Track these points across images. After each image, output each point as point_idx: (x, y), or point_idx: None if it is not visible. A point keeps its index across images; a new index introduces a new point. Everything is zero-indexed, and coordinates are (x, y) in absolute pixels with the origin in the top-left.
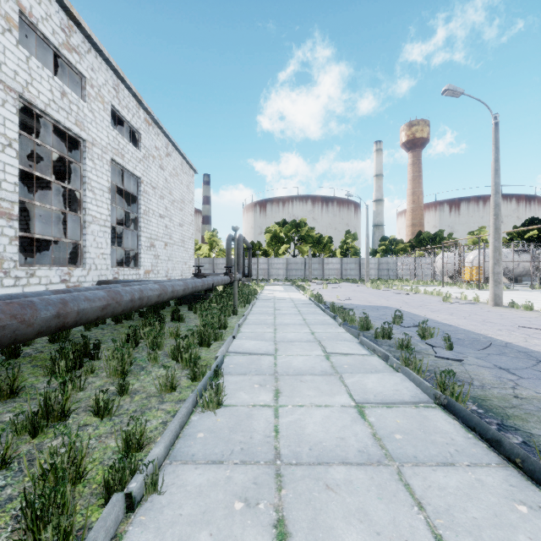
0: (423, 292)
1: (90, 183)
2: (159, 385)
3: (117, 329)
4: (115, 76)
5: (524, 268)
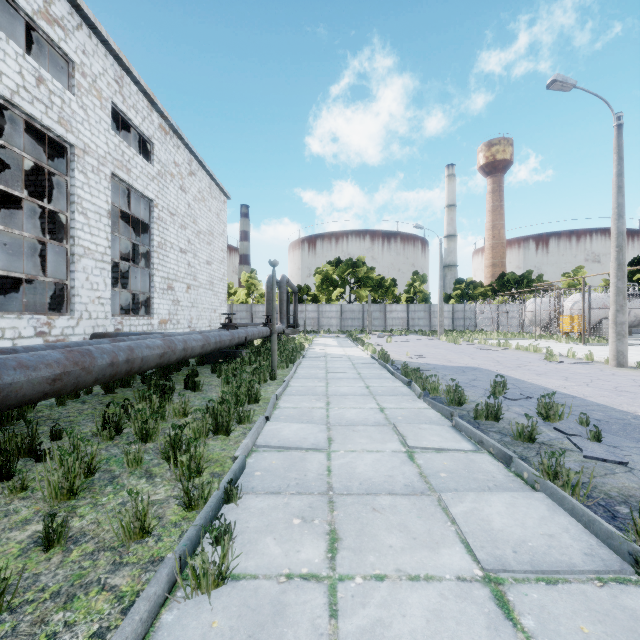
0: (514, 348)
1: (80, 204)
2: (119, 527)
3: (105, 402)
4: (117, 65)
5: (636, 317)
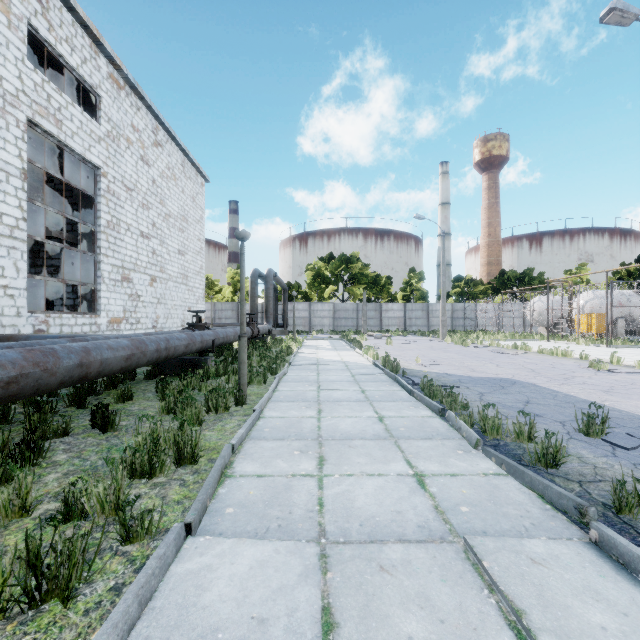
0: (534, 351)
1: None
2: None
3: None
4: None
5: None
